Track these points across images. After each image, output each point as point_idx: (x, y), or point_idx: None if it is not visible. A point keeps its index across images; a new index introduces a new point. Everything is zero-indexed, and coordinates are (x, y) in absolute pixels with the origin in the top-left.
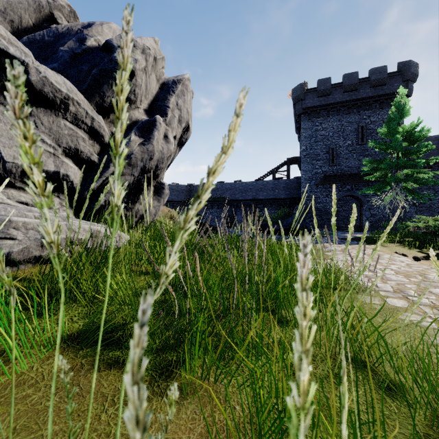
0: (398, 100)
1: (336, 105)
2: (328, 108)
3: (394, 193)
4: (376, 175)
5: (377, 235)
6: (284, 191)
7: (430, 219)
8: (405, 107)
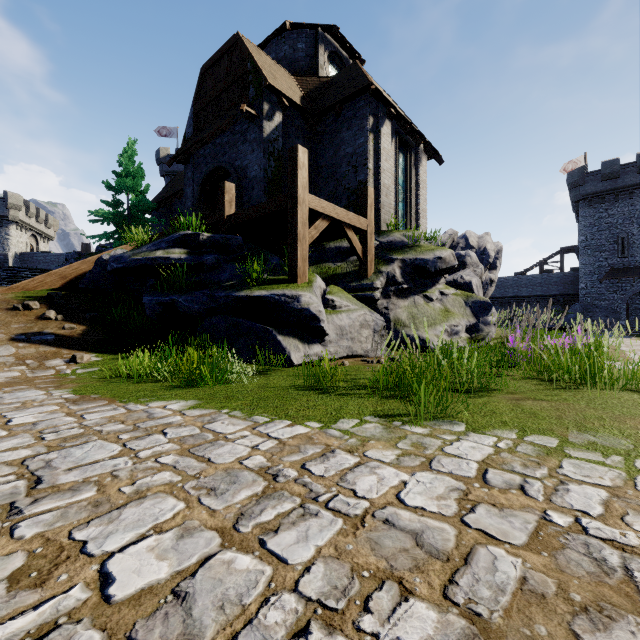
0: None
1: (627, 188)
2: (615, 193)
3: None
4: None
5: None
6: (555, 286)
7: None
8: None
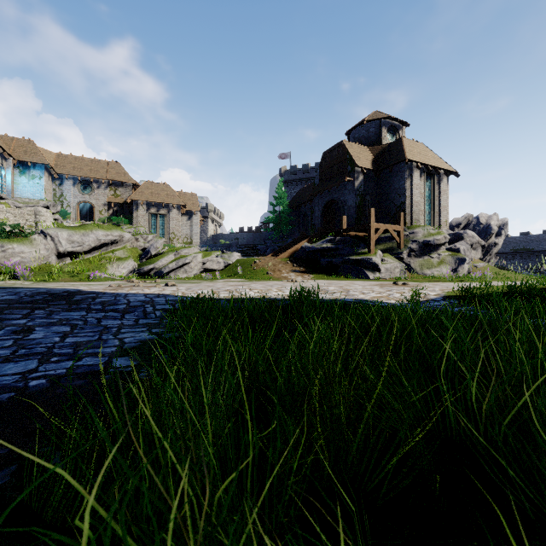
0: None
1: None
2: None
3: None
4: None
5: None
6: None
7: None
8: None
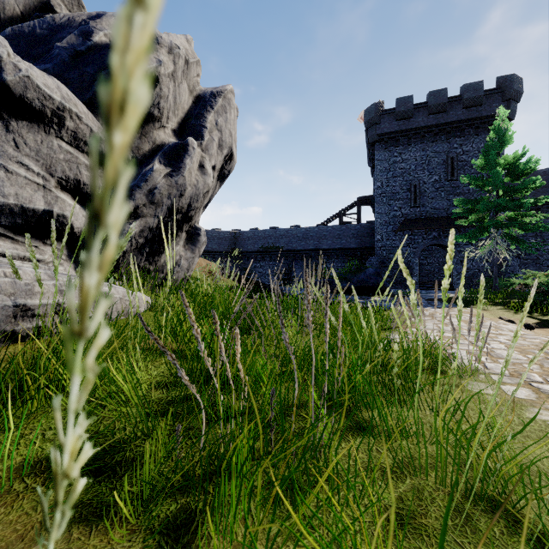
0: (499, 124)
1: (419, 130)
2: (409, 135)
3: (494, 242)
4: (471, 218)
5: (472, 295)
6: (354, 238)
7: (541, 275)
8: (507, 132)
